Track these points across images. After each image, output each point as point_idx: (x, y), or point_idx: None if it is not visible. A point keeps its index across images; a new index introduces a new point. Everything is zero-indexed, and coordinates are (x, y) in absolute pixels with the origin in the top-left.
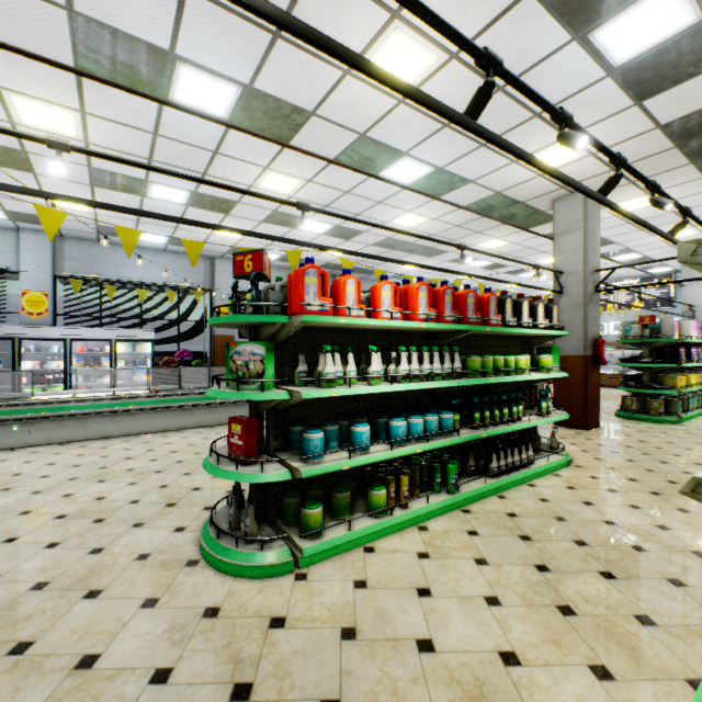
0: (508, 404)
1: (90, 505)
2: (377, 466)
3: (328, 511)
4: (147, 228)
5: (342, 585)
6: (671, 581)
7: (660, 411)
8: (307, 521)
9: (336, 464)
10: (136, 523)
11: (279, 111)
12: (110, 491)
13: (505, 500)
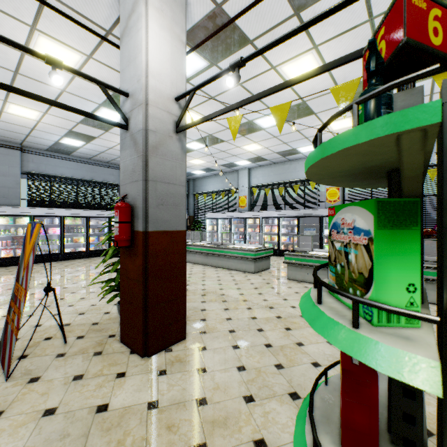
0: None
1: (289, 345)
2: None
3: None
4: None
5: None
6: None
7: None
8: None
9: None
10: (294, 392)
11: None
12: (310, 341)
13: None
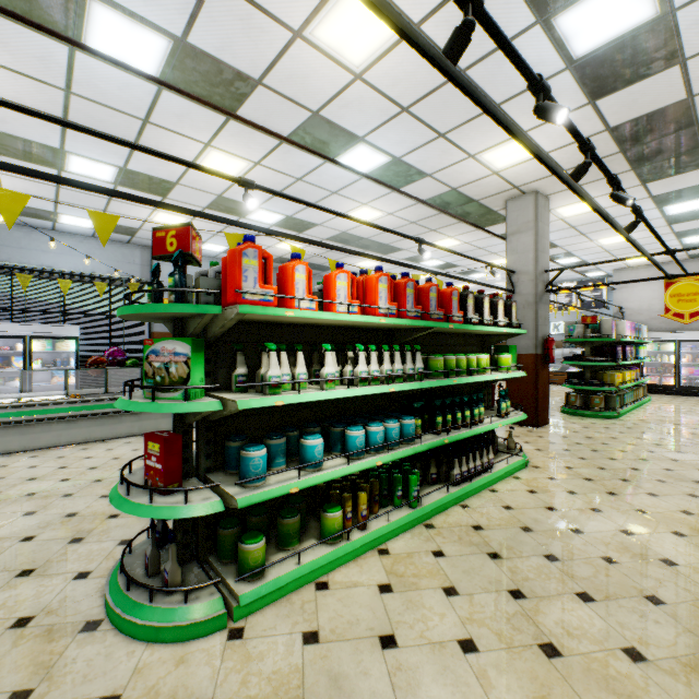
0: (469, 405)
1: None
2: (332, 480)
3: (274, 539)
4: (69, 209)
5: (288, 641)
6: (649, 599)
7: (601, 407)
8: (246, 559)
9: (281, 487)
10: (23, 571)
11: (219, 75)
12: None
13: (468, 510)
